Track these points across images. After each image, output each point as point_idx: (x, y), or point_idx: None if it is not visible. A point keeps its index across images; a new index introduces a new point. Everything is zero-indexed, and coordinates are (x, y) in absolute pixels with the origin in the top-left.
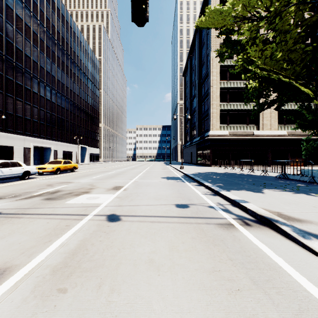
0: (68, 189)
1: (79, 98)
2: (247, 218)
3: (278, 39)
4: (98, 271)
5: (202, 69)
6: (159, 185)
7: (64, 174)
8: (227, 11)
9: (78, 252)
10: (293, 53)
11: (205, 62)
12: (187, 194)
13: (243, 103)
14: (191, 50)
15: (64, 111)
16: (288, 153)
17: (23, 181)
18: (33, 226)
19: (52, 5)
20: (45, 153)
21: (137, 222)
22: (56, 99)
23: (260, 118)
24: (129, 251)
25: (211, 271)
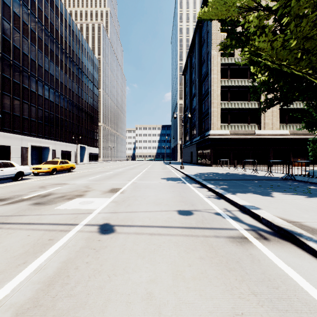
0: (61, 191)
1: (78, 97)
2: (262, 229)
3: (292, 26)
4: (77, 314)
5: (203, 68)
6: (159, 186)
7: (60, 174)
8: (232, 1)
9: (56, 280)
10: (309, 42)
11: (205, 61)
12: (189, 197)
13: (244, 102)
14: (190, 49)
15: (63, 110)
16: (290, 152)
17: (16, 182)
18: (10, 241)
19: (50, 3)
20: (44, 153)
21: (134, 234)
22: (54, 98)
23: (261, 116)
24: (122, 279)
25: (232, 314)
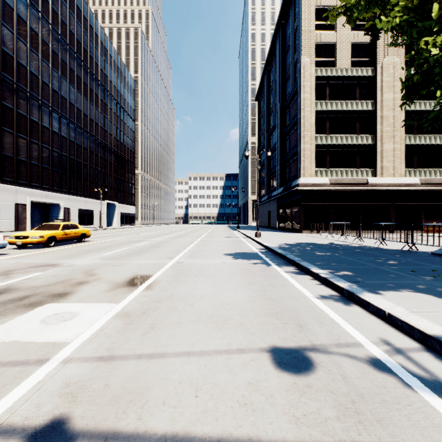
0: (32, 283)
1: (104, 132)
2: None
3: None
4: None
5: (287, 86)
6: (223, 272)
7: (63, 246)
8: None
9: None
10: None
11: (291, 74)
12: (287, 300)
13: (351, 135)
14: (268, 60)
15: (81, 150)
16: (421, 212)
17: None
18: None
19: None
20: (52, 213)
21: None
22: (68, 131)
23: (377, 157)
24: None
25: None
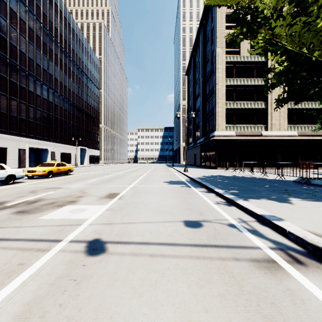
0: (52, 197)
1: (78, 98)
2: (292, 248)
3: (319, 2)
4: None
5: (207, 67)
6: (162, 191)
7: (57, 177)
8: None
9: None
10: None
11: (210, 59)
12: (196, 204)
13: (251, 102)
14: (194, 48)
15: (62, 111)
16: (298, 154)
17: (6, 186)
18: None
19: (49, 0)
20: (42, 155)
21: (130, 256)
22: (53, 98)
23: (268, 117)
24: None
25: None
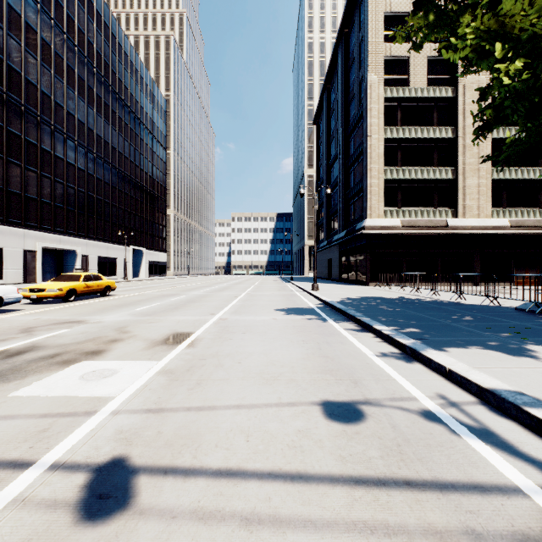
0: (60, 341)
1: (129, 163)
2: None
3: None
4: None
5: (351, 108)
6: (273, 329)
7: (84, 300)
8: None
9: None
10: None
11: (356, 95)
12: (343, 358)
13: (428, 168)
14: (328, 76)
15: (102, 185)
16: (511, 260)
17: None
18: None
19: None
20: (67, 261)
21: (191, 523)
22: (86, 163)
23: (458, 194)
24: None
25: None
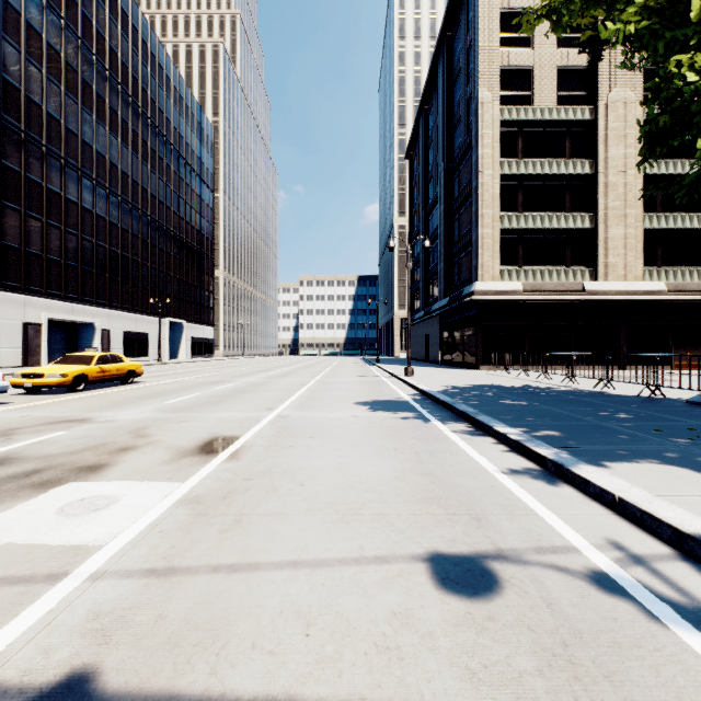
0: (46, 450)
1: (164, 209)
2: None
3: None
4: None
5: (456, 136)
6: (353, 431)
7: (98, 390)
8: None
9: None
10: None
11: (462, 118)
12: (455, 477)
13: (558, 214)
14: (426, 95)
15: (129, 238)
16: (668, 336)
17: None
18: None
19: None
20: (82, 337)
21: None
22: (107, 208)
23: (599, 249)
24: None
25: None
